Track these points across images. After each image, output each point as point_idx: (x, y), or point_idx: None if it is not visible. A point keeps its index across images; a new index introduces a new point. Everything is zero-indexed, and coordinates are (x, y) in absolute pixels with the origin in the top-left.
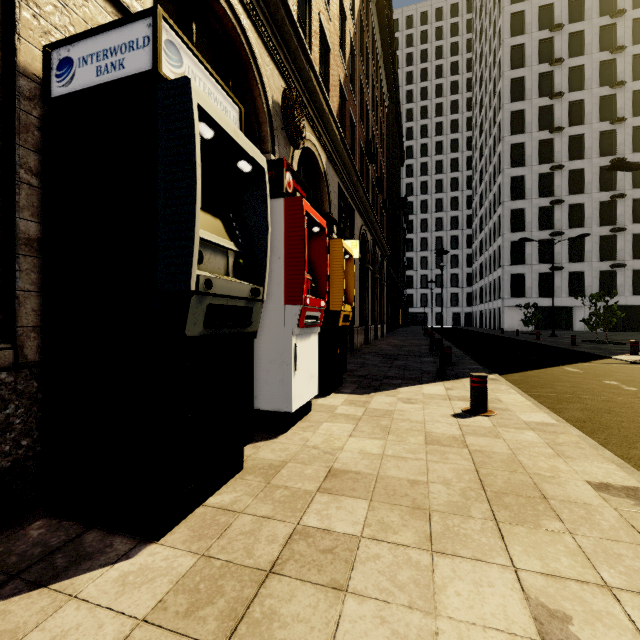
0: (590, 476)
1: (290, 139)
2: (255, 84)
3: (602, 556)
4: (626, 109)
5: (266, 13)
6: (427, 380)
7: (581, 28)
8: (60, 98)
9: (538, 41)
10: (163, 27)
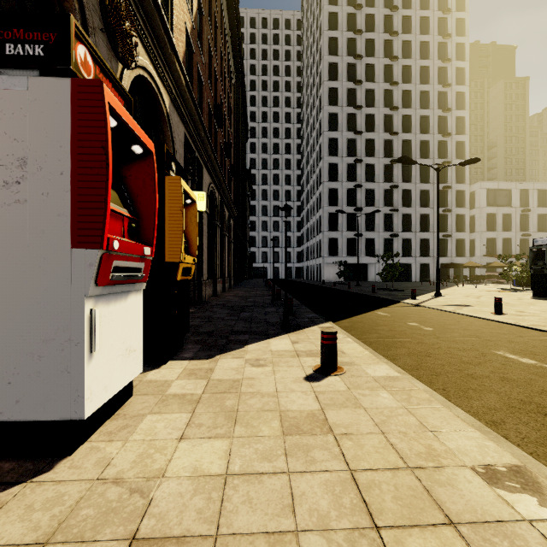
0: (470, 457)
1: (115, 49)
2: None
3: None
4: (399, 127)
5: None
6: (273, 333)
7: (373, 62)
8: None
9: (346, 64)
10: None
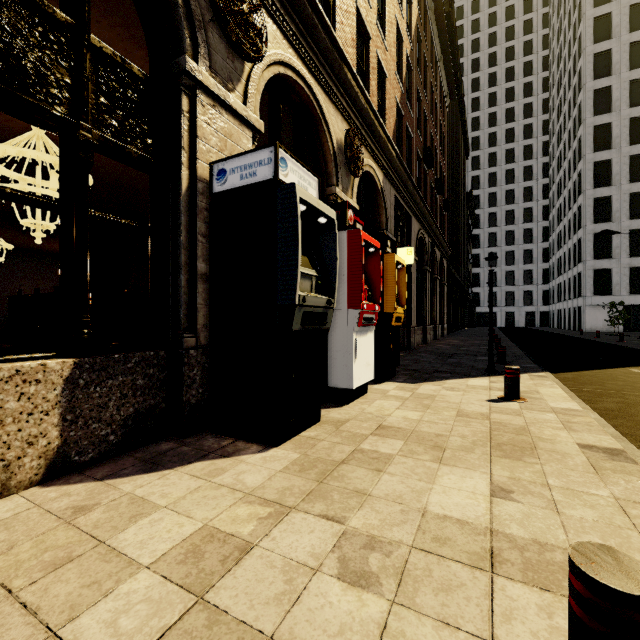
0: (582, 441)
1: (351, 170)
2: (323, 133)
3: (555, 474)
4: None
5: (332, 76)
6: (475, 375)
7: None
8: (219, 193)
9: (629, 7)
10: (279, 151)
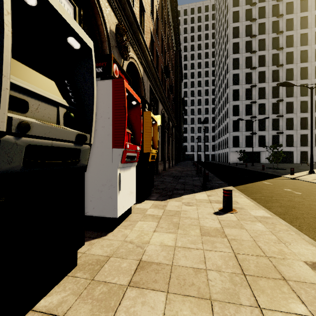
0: (304, 257)
1: (121, 53)
2: (98, 16)
3: None
4: (283, 60)
5: None
6: (197, 190)
7: (264, 21)
8: None
9: (245, 26)
10: None
